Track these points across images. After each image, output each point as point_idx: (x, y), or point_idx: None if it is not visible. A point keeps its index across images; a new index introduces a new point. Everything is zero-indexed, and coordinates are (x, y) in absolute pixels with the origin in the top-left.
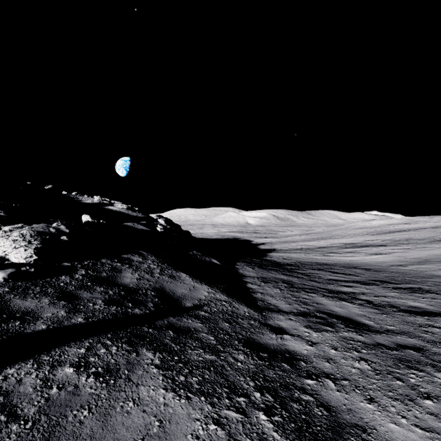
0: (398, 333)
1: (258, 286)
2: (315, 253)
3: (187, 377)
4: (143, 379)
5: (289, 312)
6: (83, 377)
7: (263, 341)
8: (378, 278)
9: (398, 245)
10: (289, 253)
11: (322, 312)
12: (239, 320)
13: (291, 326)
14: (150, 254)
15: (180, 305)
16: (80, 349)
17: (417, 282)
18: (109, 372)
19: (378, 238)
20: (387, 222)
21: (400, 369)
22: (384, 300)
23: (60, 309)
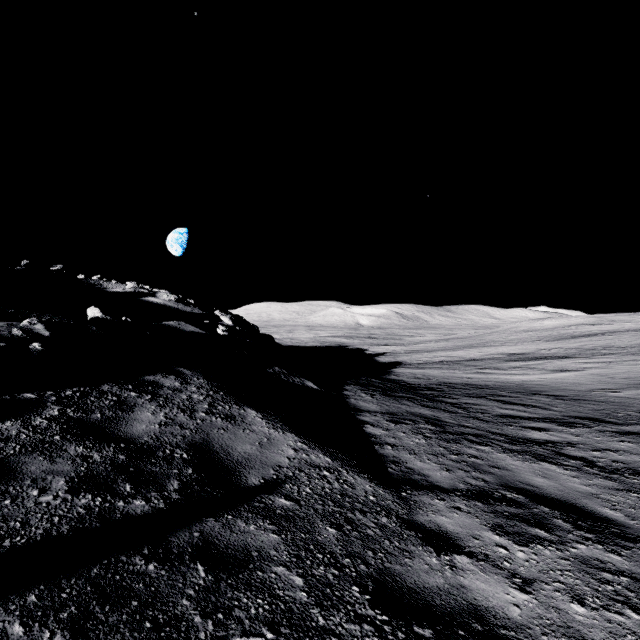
0: None
1: (384, 431)
2: (465, 368)
3: None
4: None
5: (451, 490)
6: None
7: (415, 580)
8: (584, 414)
9: (593, 357)
10: (423, 368)
11: (515, 489)
12: (357, 517)
13: (465, 528)
14: (197, 374)
15: (238, 483)
16: None
17: None
18: None
19: (558, 346)
20: (566, 323)
21: None
22: (615, 457)
23: None
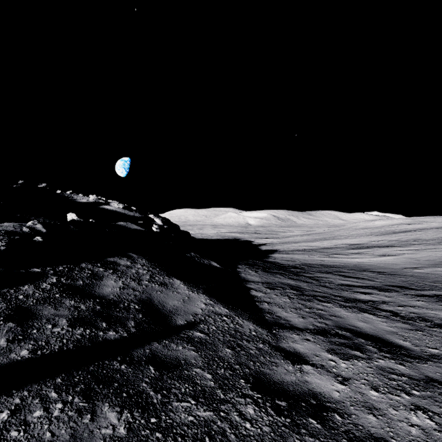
0: None
1: (263, 294)
2: (320, 254)
3: None
4: None
5: (304, 329)
6: None
7: (278, 377)
8: (396, 283)
9: (406, 246)
10: (291, 254)
11: (344, 328)
12: (244, 343)
13: (310, 350)
14: (141, 257)
15: (170, 323)
16: (2, 412)
17: (441, 288)
18: None
19: (384, 239)
20: (390, 223)
21: None
22: (412, 310)
23: (1, 335)
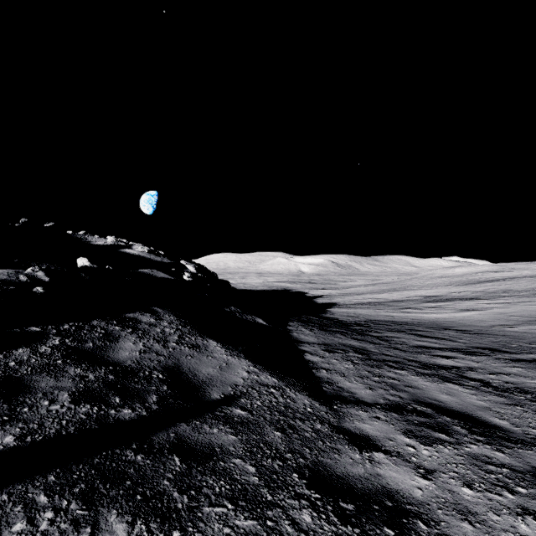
0: None
1: (320, 359)
2: (388, 308)
3: None
4: None
5: (372, 404)
6: None
7: (341, 469)
8: (484, 345)
9: (495, 298)
10: (354, 308)
11: (424, 403)
12: (297, 424)
13: (382, 432)
14: (168, 312)
15: (203, 397)
16: None
17: None
18: None
19: (466, 290)
20: (474, 270)
21: None
22: (507, 379)
23: None
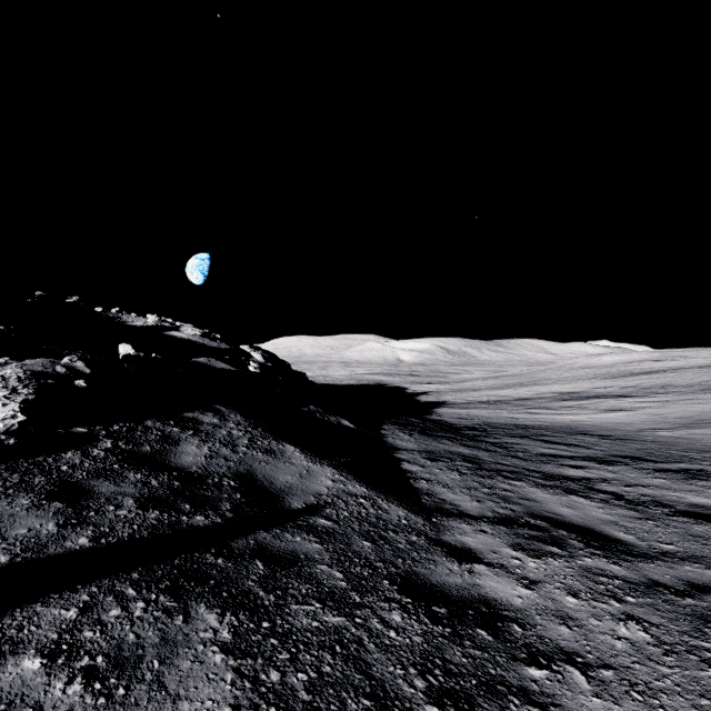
0: (685, 560)
1: (420, 468)
2: (512, 408)
3: (286, 674)
4: (191, 682)
5: (479, 517)
6: (59, 683)
7: (437, 579)
8: (626, 452)
9: (649, 396)
10: (468, 408)
11: (539, 517)
12: (390, 535)
13: (486, 545)
14: (234, 411)
15: (282, 506)
16: (68, 610)
17: (694, 459)
18: (118, 666)
19: (615, 384)
20: (627, 359)
21: (708, 641)
22: (644, 492)
23: (48, 518)
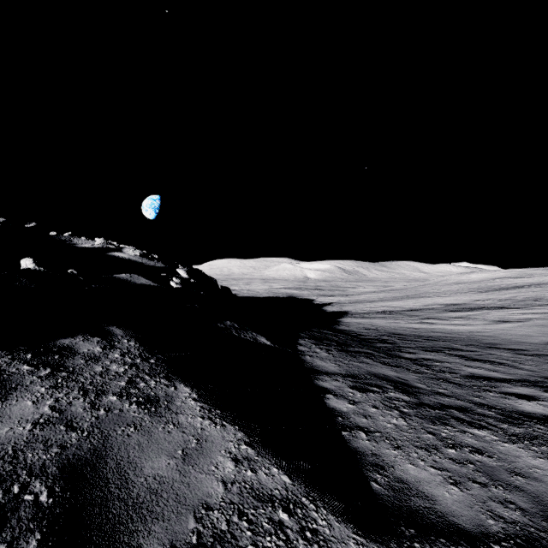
0: None
1: (351, 406)
2: (408, 318)
3: None
4: None
5: (481, 538)
6: None
7: None
8: None
9: (529, 308)
10: (369, 318)
11: None
12: None
13: None
14: (130, 334)
15: None
16: None
17: None
18: None
19: (491, 297)
20: (491, 276)
21: None
22: None
23: None
